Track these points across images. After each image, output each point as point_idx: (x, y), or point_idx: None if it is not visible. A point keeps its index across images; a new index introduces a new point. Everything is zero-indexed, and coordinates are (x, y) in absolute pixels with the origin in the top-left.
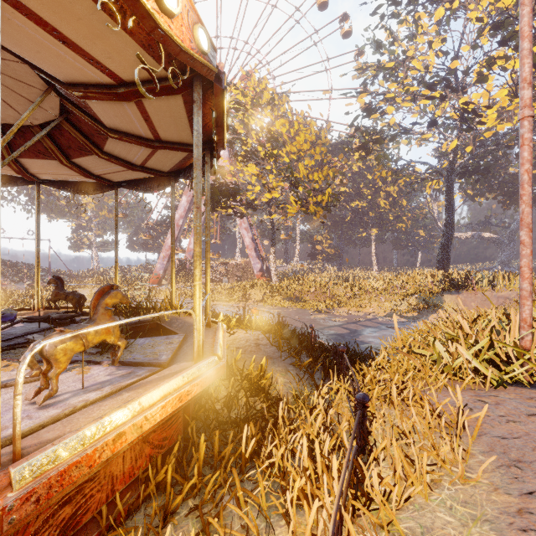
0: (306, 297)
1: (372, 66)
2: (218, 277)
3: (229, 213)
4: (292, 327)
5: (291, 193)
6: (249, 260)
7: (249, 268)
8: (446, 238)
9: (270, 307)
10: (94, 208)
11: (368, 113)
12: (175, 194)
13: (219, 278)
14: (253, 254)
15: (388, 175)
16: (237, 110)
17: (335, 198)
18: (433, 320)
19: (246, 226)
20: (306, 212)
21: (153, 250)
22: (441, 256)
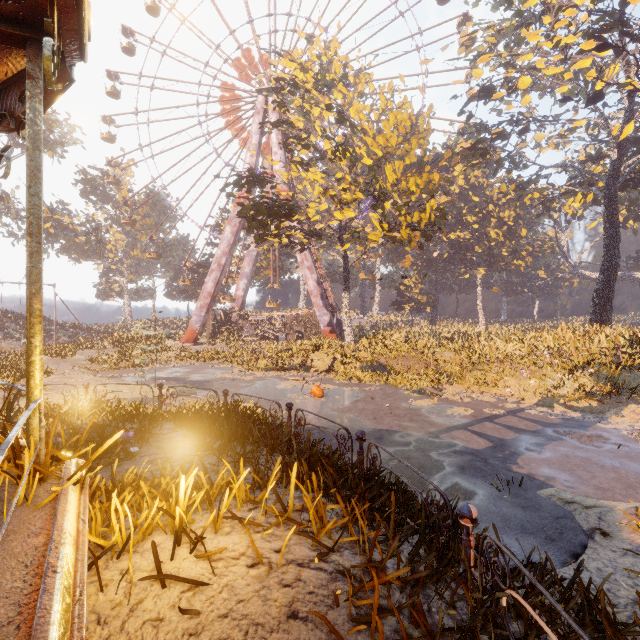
0: (397, 367)
1: (491, 26)
2: (272, 333)
3: (285, 245)
4: (381, 430)
5: (373, 208)
6: (313, 311)
7: (313, 321)
8: (607, 277)
9: (342, 382)
10: (123, 246)
11: (487, 92)
12: (220, 227)
13: (273, 334)
14: (319, 302)
15: (510, 189)
16: (294, 93)
17: (440, 216)
18: (634, 417)
19: (310, 265)
20: (396, 239)
21: (195, 299)
22: (599, 304)
